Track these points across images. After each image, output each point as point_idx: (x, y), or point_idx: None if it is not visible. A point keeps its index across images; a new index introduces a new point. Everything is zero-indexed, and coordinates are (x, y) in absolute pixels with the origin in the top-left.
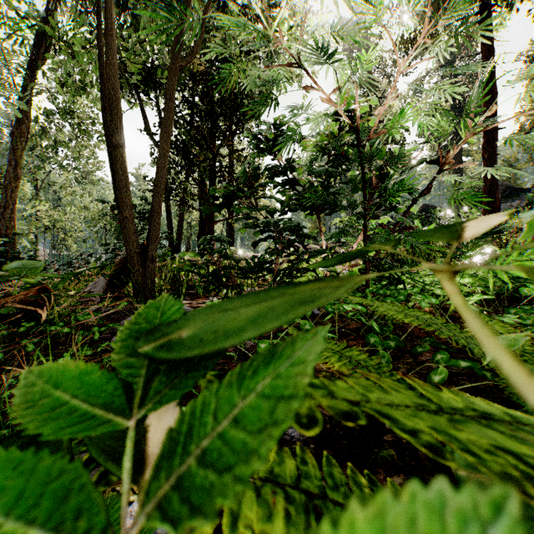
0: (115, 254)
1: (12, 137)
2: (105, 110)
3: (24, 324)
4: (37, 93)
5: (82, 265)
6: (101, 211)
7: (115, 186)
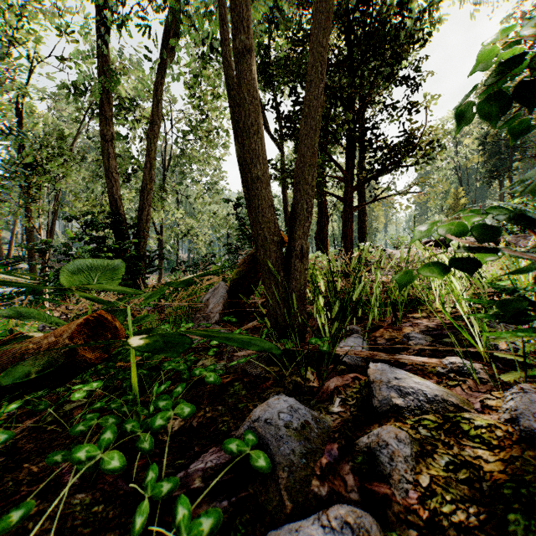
0: (236, 254)
1: (148, 141)
2: (225, 43)
3: (78, 386)
4: (177, 120)
5: (206, 266)
6: (224, 217)
7: (238, 145)
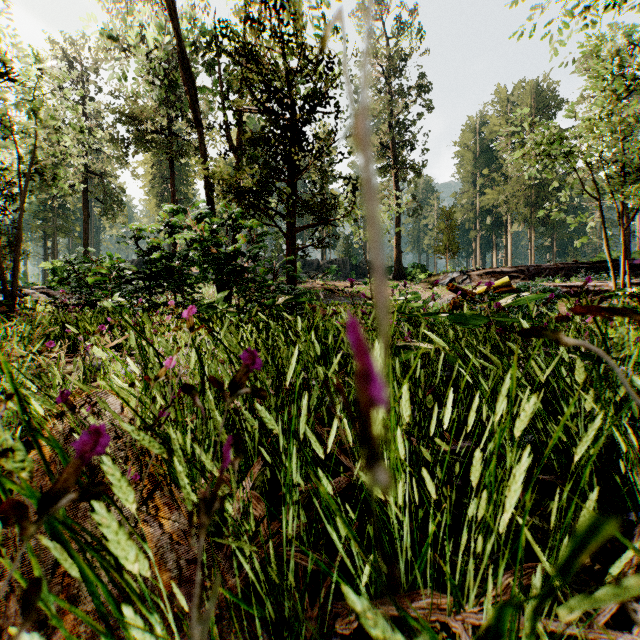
0: None
1: None
2: None
3: None
4: None
5: None
6: None
7: None
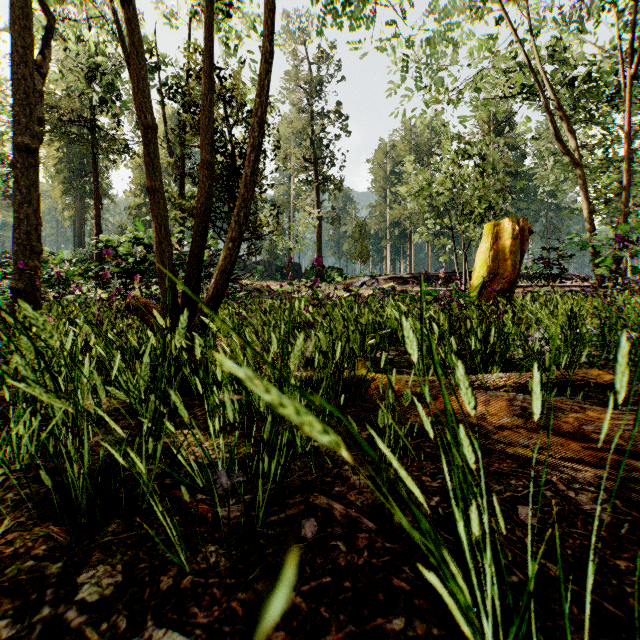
0: None
1: None
2: None
3: None
4: None
5: None
6: None
7: None
